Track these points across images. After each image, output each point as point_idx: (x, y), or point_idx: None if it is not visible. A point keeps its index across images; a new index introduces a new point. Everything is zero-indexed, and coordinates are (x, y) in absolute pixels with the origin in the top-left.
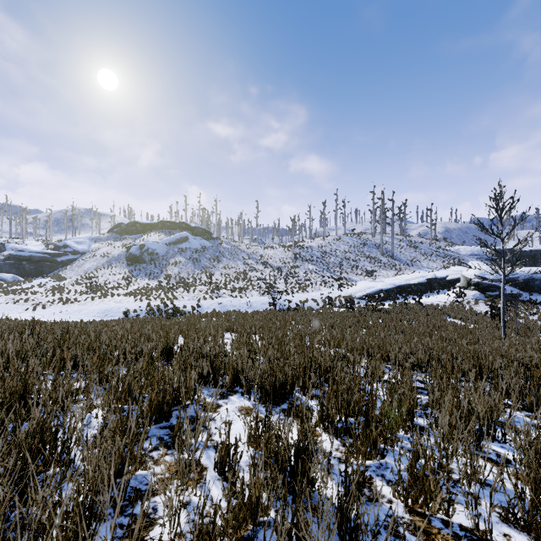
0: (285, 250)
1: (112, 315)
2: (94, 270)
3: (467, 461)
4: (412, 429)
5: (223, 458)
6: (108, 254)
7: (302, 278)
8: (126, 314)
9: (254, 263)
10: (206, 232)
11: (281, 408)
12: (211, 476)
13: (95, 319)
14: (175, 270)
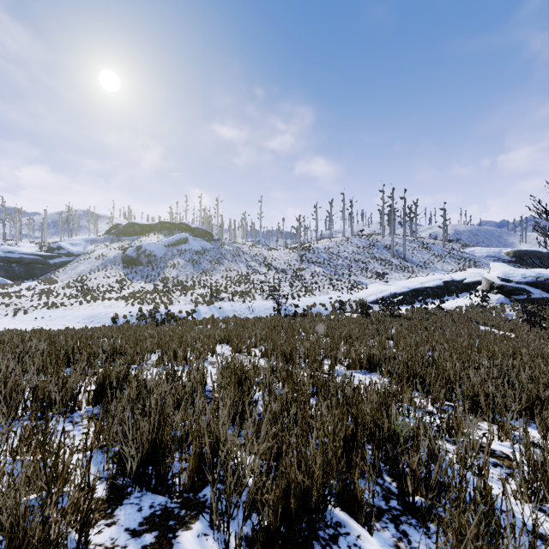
0: (290, 252)
1: (99, 321)
2: (87, 272)
3: None
4: None
5: None
6: (103, 256)
7: (308, 281)
8: (114, 320)
9: (257, 265)
10: (207, 234)
11: None
12: None
13: (80, 325)
14: (173, 273)
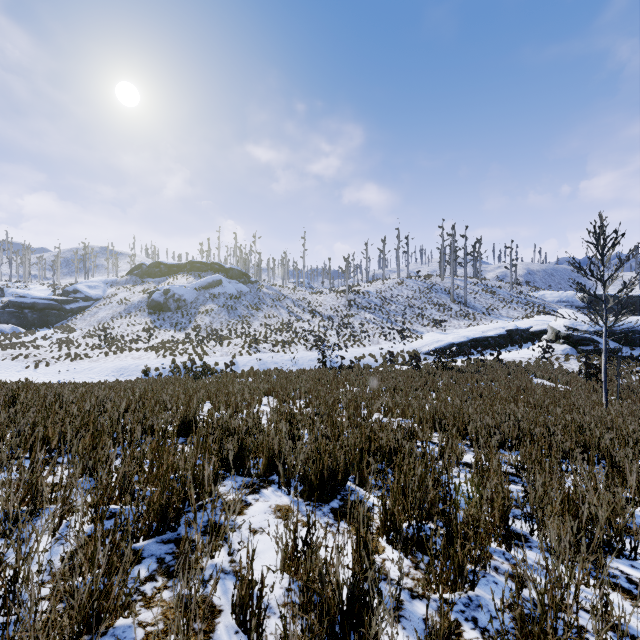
0: (337, 296)
1: (129, 374)
2: (109, 319)
3: (589, 590)
4: (509, 541)
5: (244, 600)
6: (126, 301)
7: (357, 329)
8: (146, 373)
9: (300, 311)
10: (243, 275)
11: (331, 507)
12: (226, 626)
13: (109, 378)
14: (206, 320)
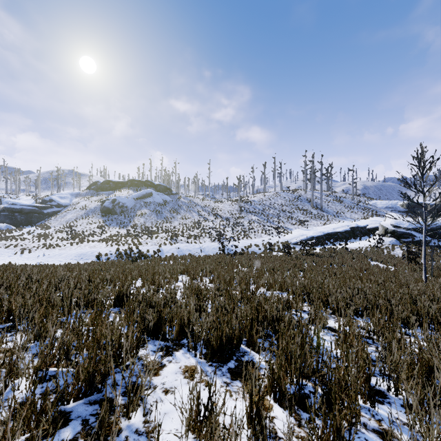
0: (232, 204)
1: (87, 258)
2: (74, 220)
3: None
4: (373, 399)
5: None
6: (86, 207)
7: (246, 227)
8: (98, 258)
9: (206, 214)
10: (167, 189)
11: (228, 367)
12: None
13: (72, 261)
14: (141, 220)
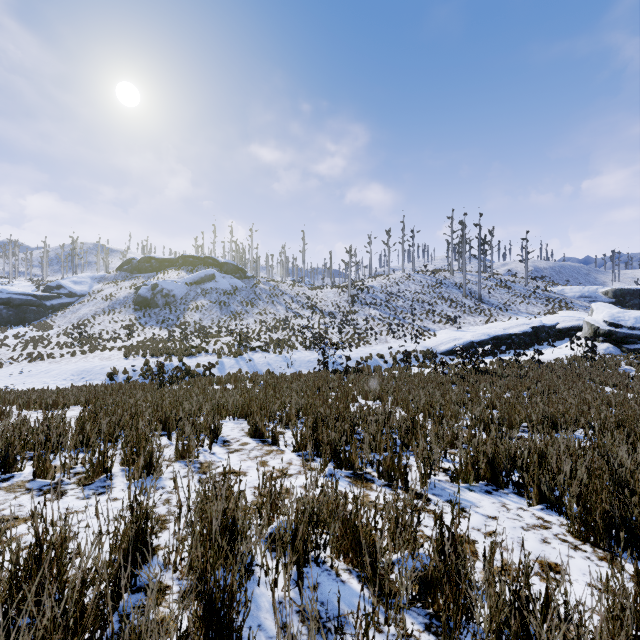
0: (339, 291)
1: (92, 378)
2: (91, 316)
3: None
4: None
5: None
6: (112, 297)
7: (361, 327)
8: (111, 377)
9: (298, 307)
10: (239, 270)
11: None
12: None
13: (66, 383)
14: (195, 317)
